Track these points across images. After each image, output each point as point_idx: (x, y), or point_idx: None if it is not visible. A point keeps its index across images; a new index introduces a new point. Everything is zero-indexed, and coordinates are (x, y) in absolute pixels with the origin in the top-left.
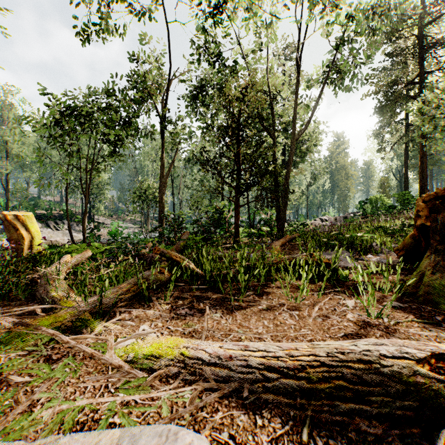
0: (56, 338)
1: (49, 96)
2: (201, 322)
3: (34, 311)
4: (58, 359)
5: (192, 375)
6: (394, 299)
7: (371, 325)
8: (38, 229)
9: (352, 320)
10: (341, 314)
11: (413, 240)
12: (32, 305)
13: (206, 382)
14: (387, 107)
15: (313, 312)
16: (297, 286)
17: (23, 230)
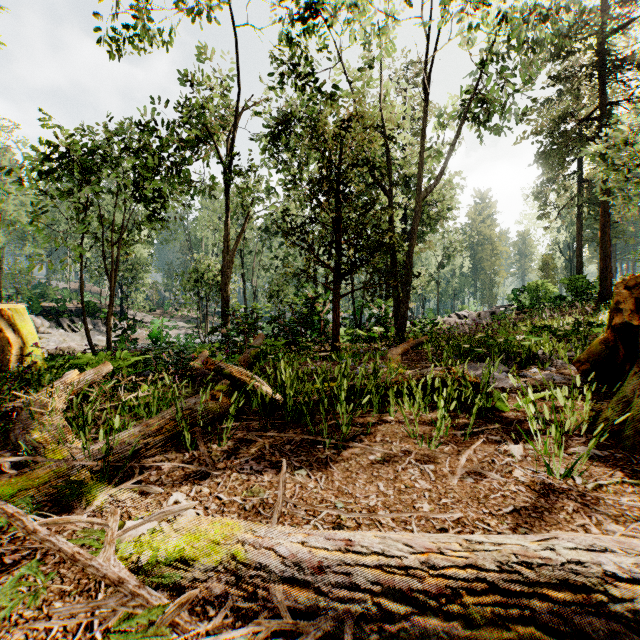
0: (15, 524)
1: (55, 132)
2: (275, 485)
3: (2, 466)
4: (14, 564)
5: (250, 600)
6: (592, 446)
7: (556, 491)
8: (34, 331)
9: (523, 482)
10: (503, 470)
11: (604, 348)
12: (2, 455)
13: (276, 615)
14: (554, 153)
15: (459, 467)
16: (430, 419)
17: (11, 332)
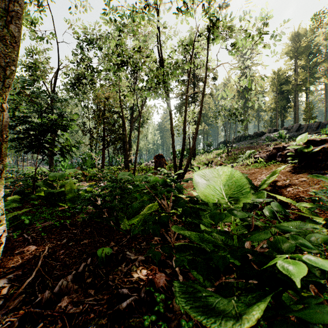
0: None
1: None
2: None
3: None
4: None
5: None
6: None
7: None
8: None
9: None
10: None
11: None
12: None
13: None
14: (179, 107)
15: None
16: None
17: None
